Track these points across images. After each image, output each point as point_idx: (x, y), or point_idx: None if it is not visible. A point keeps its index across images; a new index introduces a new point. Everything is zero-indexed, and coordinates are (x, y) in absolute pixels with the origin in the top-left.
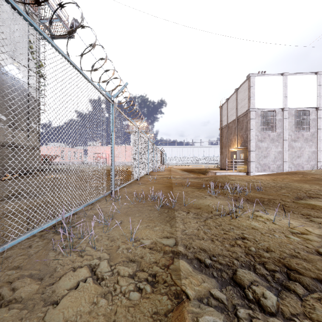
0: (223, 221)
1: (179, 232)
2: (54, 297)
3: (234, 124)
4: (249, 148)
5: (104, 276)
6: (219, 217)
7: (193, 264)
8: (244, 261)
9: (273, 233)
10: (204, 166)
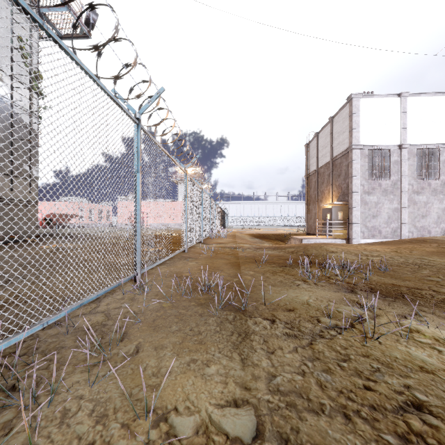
0: (349, 347)
1: (262, 383)
2: None
3: (328, 168)
4: (351, 204)
5: None
6: (337, 335)
7: None
8: None
9: None
10: (282, 230)
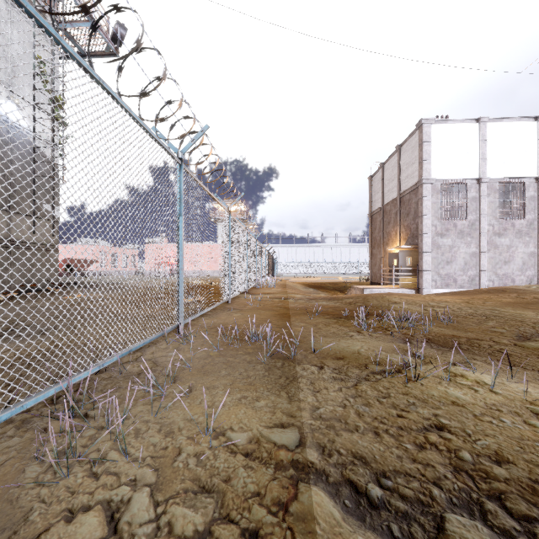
0: (391, 387)
1: (306, 412)
2: None
3: (395, 206)
4: (421, 248)
5: (137, 538)
6: (382, 378)
7: (342, 498)
8: (455, 491)
9: (499, 416)
10: (342, 279)
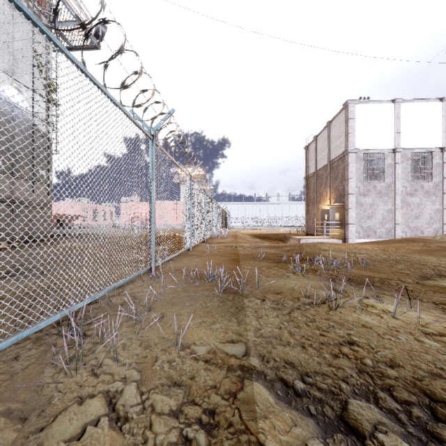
0: (317, 314)
1: (251, 332)
2: None
3: (326, 171)
4: (347, 205)
5: (129, 414)
6: (310, 308)
7: (275, 390)
8: (358, 385)
9: (397, 335)
10: (282, 231)
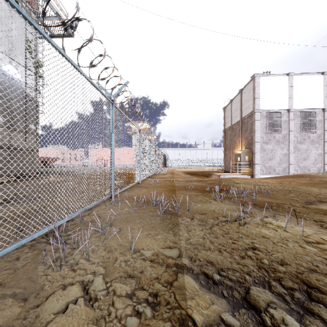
0: (230, 229)
1: (183, 241)
2: (37, 324)
3: (238, 125)
4: (254, 150)
5: (98, 296)
6: (225, 224)
7: (199, 280)
8: (257, 277)
9: (287, 243)
10: (207, 169)
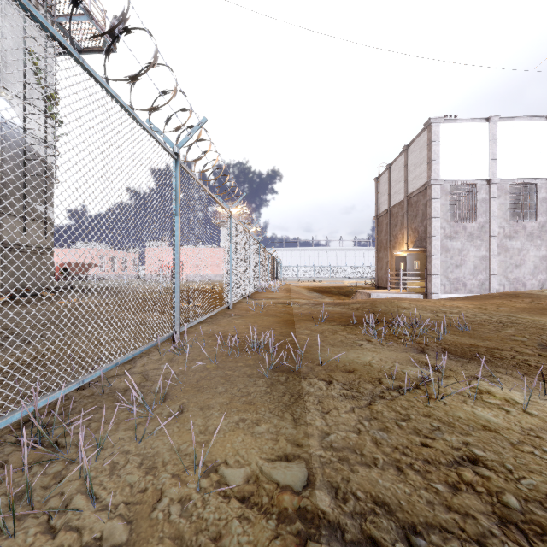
0: (410, 407)
1: (314, 440)
2: None
3: (402, 208)
4: (430, 251)
5: None
6: (399, 395)
7: None
8: None
9: (541, 445)
10: (347, 283)
